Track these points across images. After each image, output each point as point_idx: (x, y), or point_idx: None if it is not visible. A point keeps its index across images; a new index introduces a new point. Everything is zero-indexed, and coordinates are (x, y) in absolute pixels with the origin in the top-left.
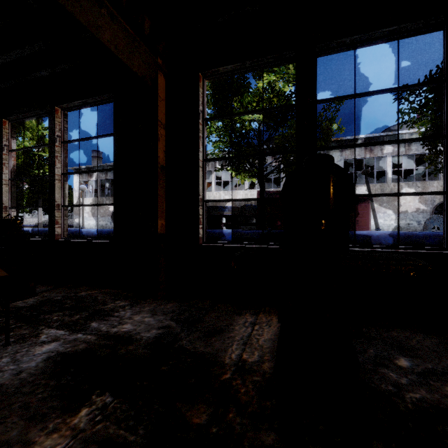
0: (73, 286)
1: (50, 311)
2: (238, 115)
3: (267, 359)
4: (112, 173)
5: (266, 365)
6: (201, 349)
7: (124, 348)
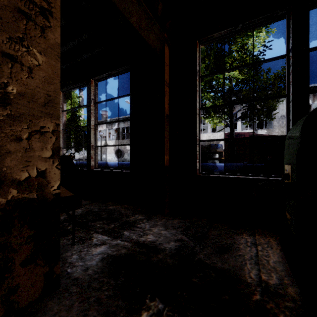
0: (103, 202)
1: (93, 219)
2: (230, 70)
3: (287, 283)
4: (115, 124)
5: (291, 290)
6: (219, 265)
7: (155, 257)
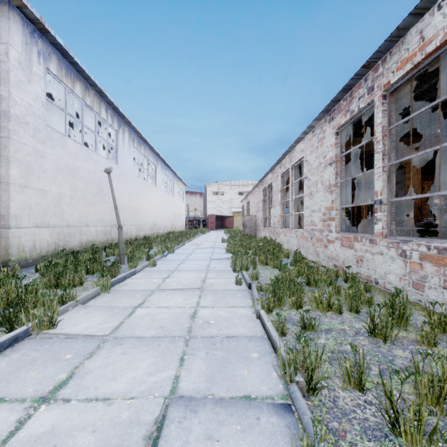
0: None
1: None
2: None
3: None
4: None
5: None
6: None
7: None
